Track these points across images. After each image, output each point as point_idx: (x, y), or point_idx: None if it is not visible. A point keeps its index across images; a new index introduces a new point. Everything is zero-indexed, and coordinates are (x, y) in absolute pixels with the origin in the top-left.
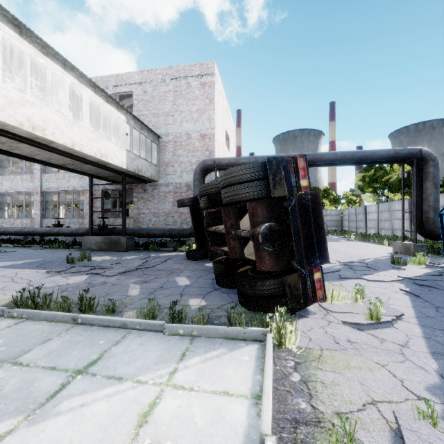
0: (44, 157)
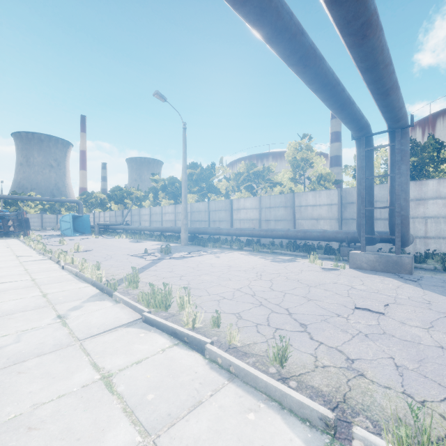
0: None
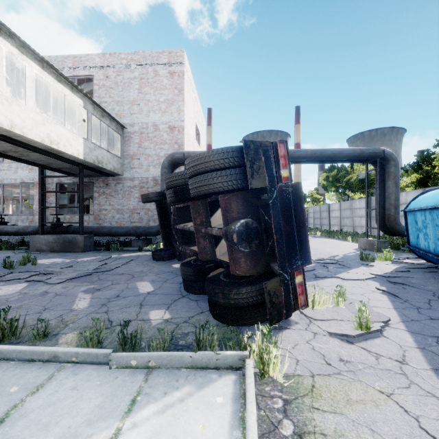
0: None
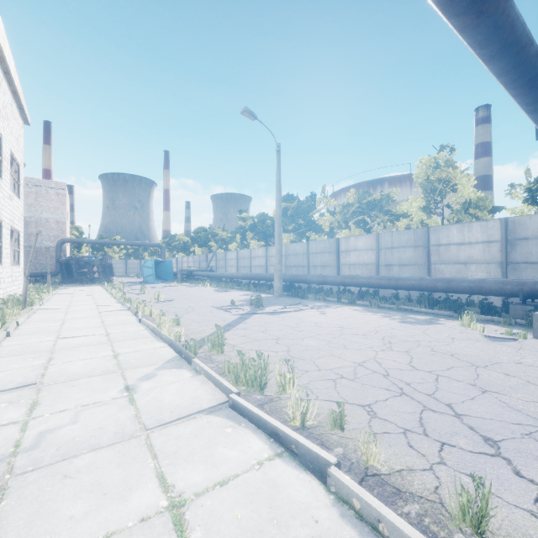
0: None
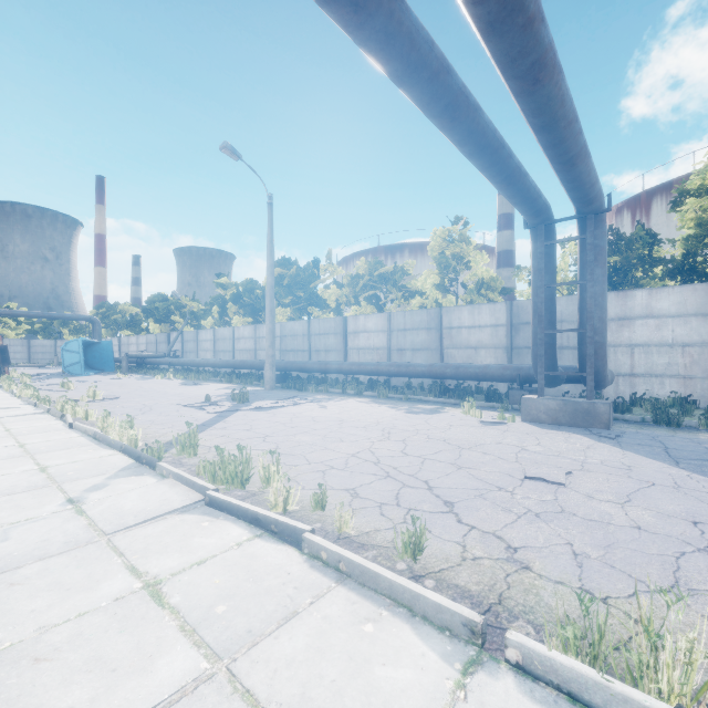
0: None
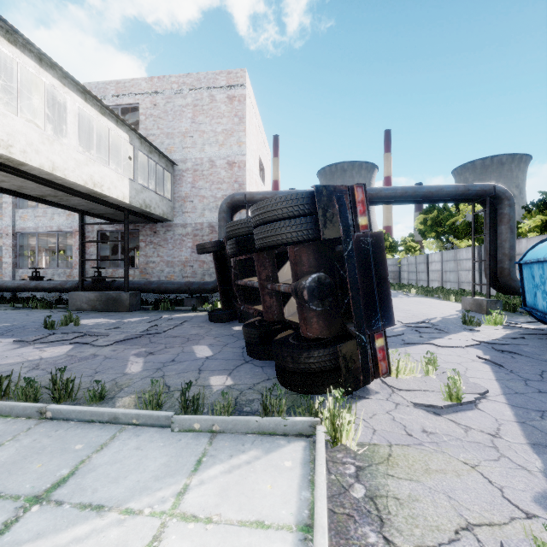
0: (13, 185)
